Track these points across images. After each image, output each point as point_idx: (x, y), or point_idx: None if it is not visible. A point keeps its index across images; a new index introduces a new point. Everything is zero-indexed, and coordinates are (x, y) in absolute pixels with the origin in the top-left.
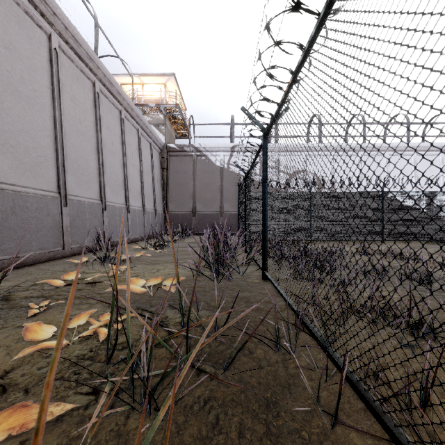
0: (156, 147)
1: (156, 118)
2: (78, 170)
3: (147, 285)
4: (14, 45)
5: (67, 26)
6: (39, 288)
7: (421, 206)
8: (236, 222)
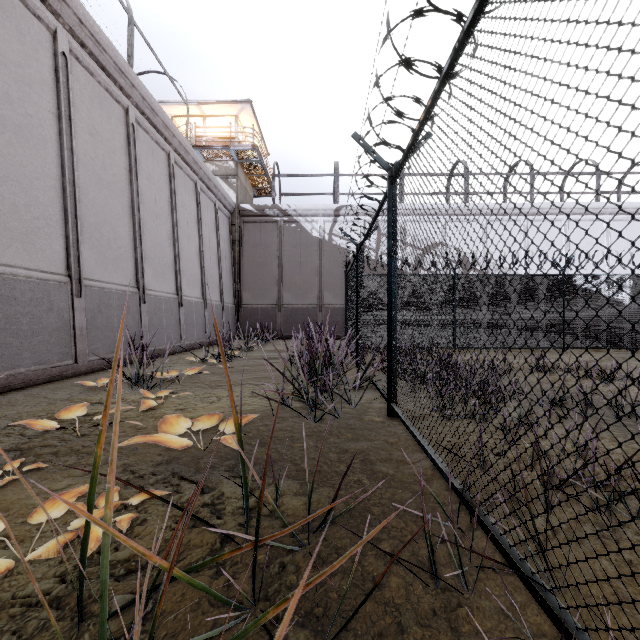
0: (224, 208)
1: (224, 167)
2: (100, 241)
3: (194, 428)
4: None
5: (82, 18)
6: (17, 432)
7: (623, 296)
8: (341, 319)
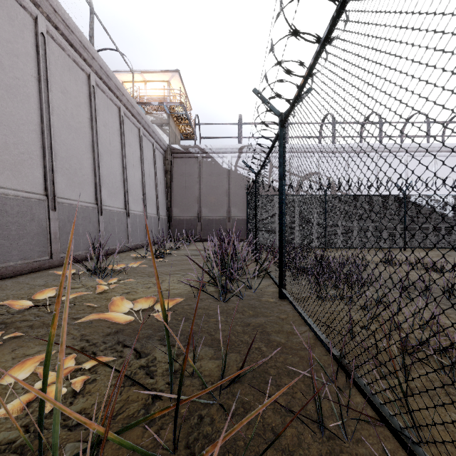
0: (159, 148)
1: (160, 118)
2: (69, 170)
3: (135, 307)
4: None
5: (56, 8)
6: (4, 309)
7: (447, 210)
8: (244, 227)
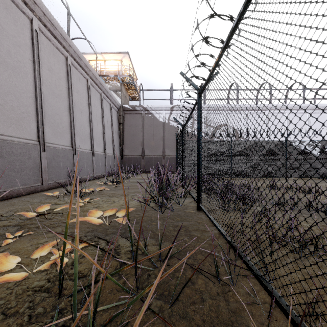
0: (115, 107)
1: (115, 85)
2: (54, 124)
3: (104, 215)
4: (2, 26)
5: (45, 12)
6: (17, 217)
7: (315, 151)
8: (174, 163)
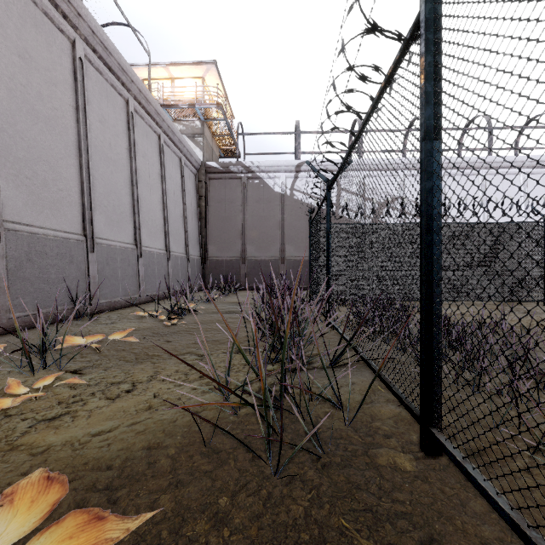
0: (190, 165)
1: (191, 126)
2: (32, 180)
3: None
4: None
5: None
6: None
7: None
8: (302, 271)
